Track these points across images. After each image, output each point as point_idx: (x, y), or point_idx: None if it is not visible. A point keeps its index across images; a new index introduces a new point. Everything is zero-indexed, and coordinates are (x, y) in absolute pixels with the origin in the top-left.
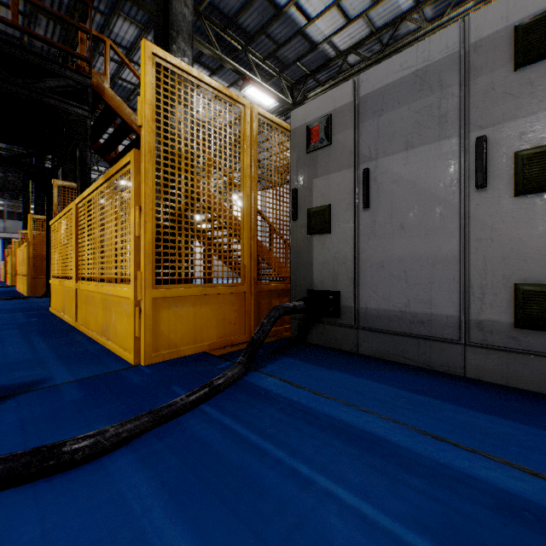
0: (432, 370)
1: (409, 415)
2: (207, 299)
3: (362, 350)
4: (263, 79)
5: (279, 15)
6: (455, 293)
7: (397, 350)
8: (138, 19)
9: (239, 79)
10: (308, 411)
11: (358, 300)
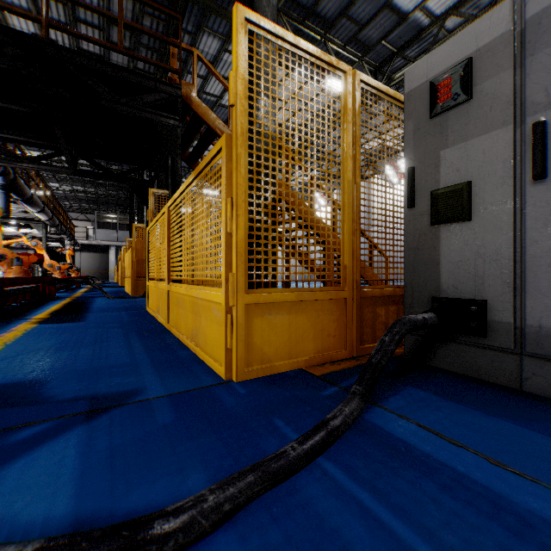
0: None
1: None
2: (303, 305)
3: (528, 386)
4: None
5: None
6: None
7: None
8: (220, 31)
9: (316, 73)
10: (498, 502)
11: (521, 314)
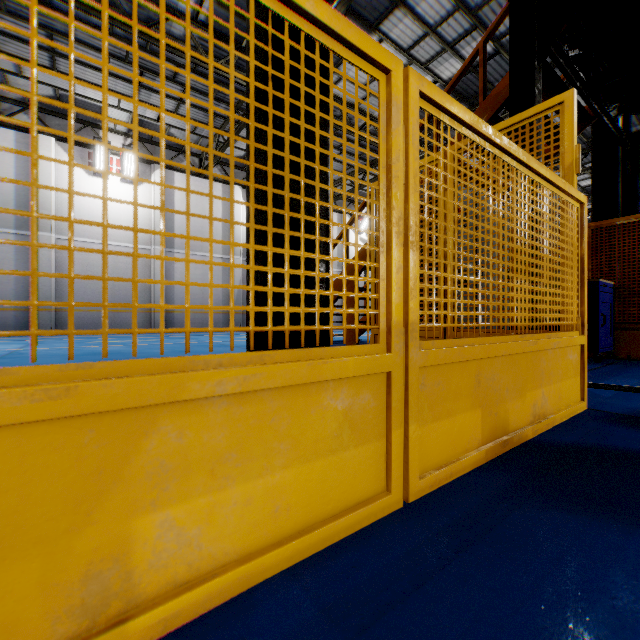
0: None
1: None
2: None
3: None
4: None
5: (371, 28)
6: None
7: None
8: None
9: None
10: None
11: None
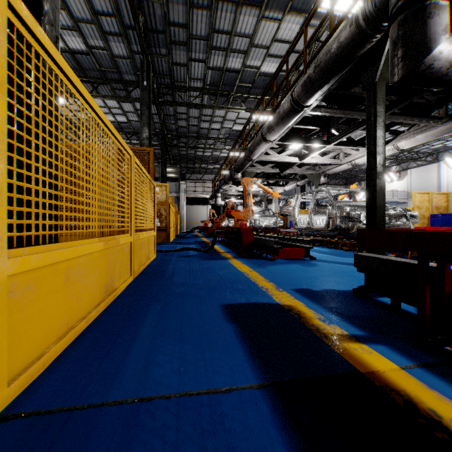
0: None
1: None
2: None
3: None
4: None
5: None
6: None
7: None
8: None
9: None
10: None
11: None
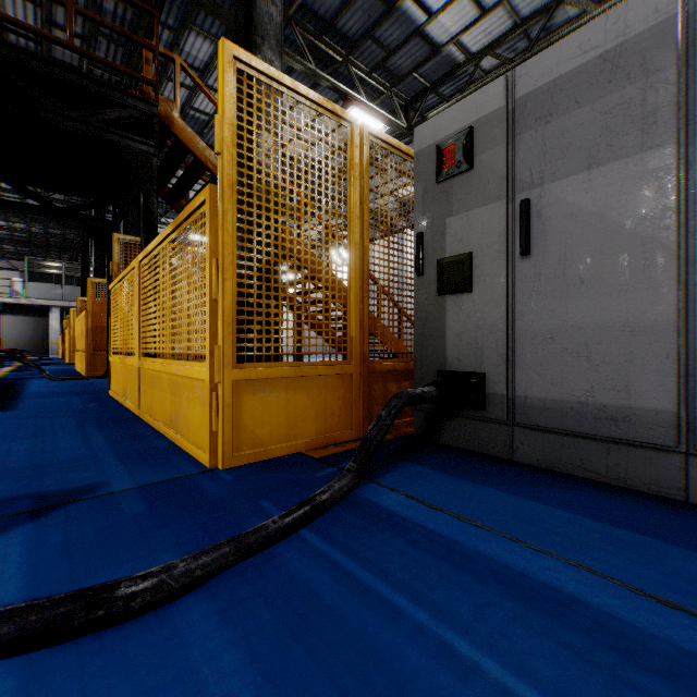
0: (631, 490)
1: (612, 562)
2: (303, 382)
3: (518, 456)
4: (368, 98)
5: (390, 12)
6: (670, 377)
7: (574, 458)
8: (214, 32)
9: (338, 100)
10: (453, 547)
11: (513, 386)
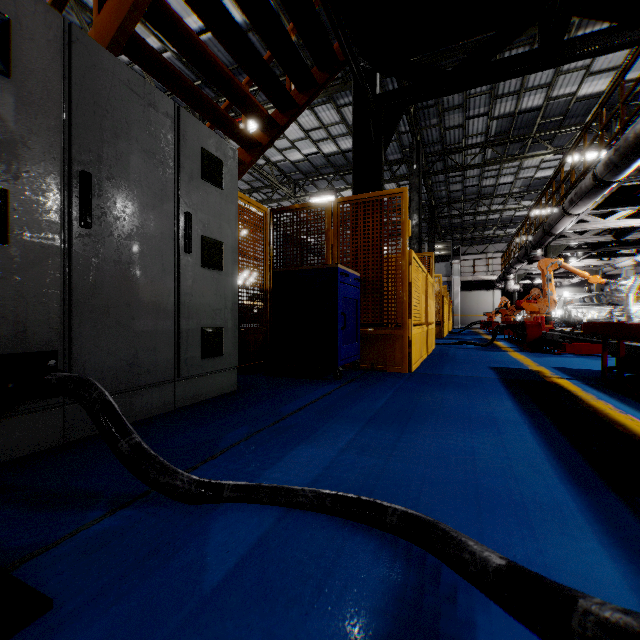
0: None
1: None
2: None
3: None
4: None
5: None
6: None
7: None
8: None
9: None
10: None
11: None
